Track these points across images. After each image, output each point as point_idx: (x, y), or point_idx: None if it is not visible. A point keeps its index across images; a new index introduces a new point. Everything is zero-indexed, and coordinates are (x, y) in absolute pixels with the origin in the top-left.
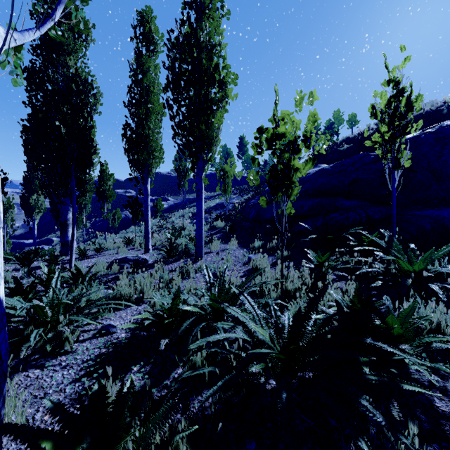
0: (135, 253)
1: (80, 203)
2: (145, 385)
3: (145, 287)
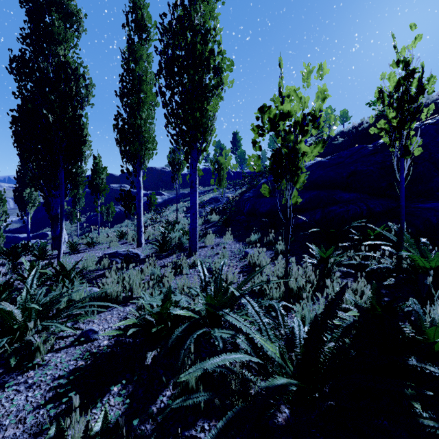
0: (127, 247)
1: (74, 197)
2: (125, 413)
3: (134, 284)
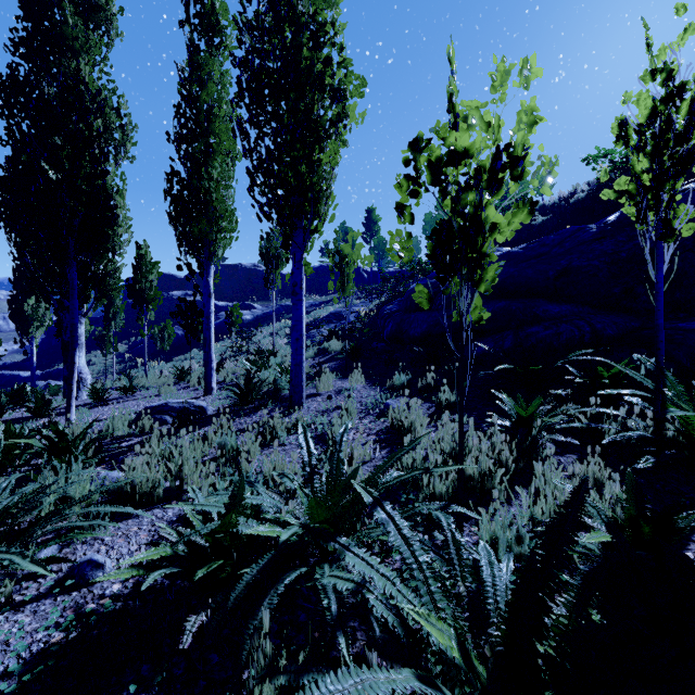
0: (188, 395)
1: (106, 311)
2: None
3: (185, 466)
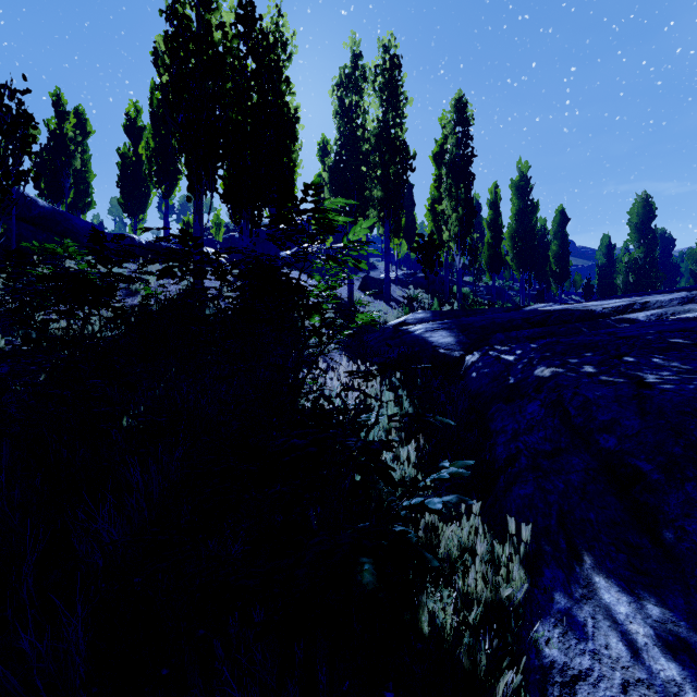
0: None
1: None
2: None
3: None
